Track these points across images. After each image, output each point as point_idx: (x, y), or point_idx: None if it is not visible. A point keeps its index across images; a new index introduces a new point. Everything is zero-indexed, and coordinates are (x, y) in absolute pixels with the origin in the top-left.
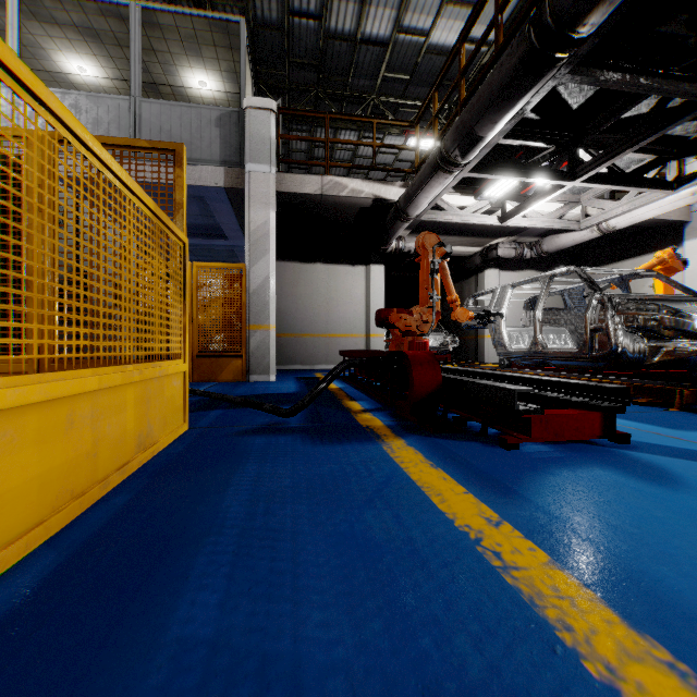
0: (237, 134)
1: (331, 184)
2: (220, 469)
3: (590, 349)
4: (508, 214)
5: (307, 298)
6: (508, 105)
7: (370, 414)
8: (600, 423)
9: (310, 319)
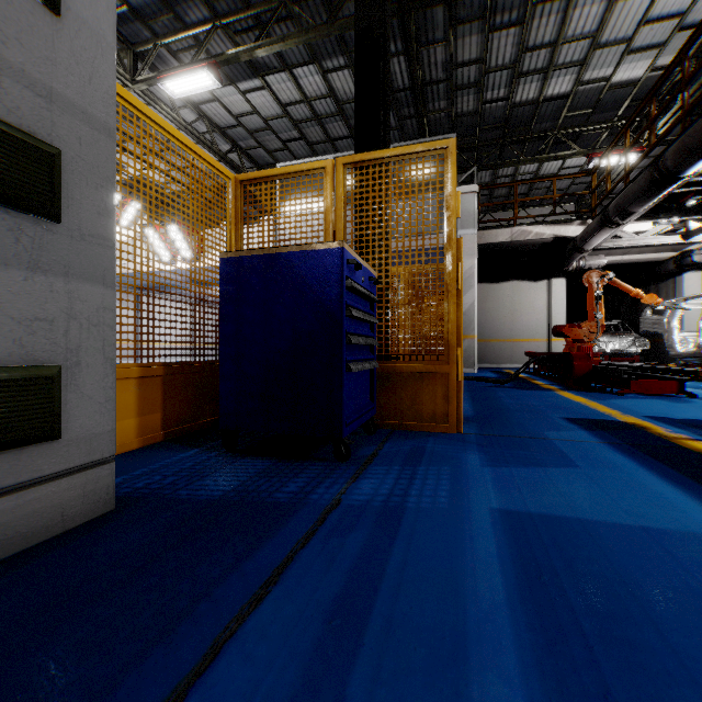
0: None
1: (518, 232)
2: (489, 392)
3: None
4: (689, 233)
5: (494, 311)
6: (647, 199)
7: (549, 385)
8: (674, 386)
9: (497, 328)
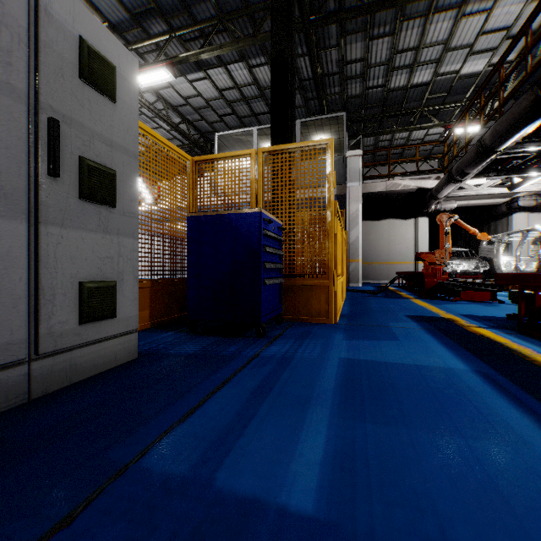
0: (342, 168)
1: (391, 185)
2: (365, 299)
3: (539, 271)
4: (513, 185)
5: (375, 241)
6: (477, 165)
7: (409, 295)
8: (490, 295)
9: (377, 253)
